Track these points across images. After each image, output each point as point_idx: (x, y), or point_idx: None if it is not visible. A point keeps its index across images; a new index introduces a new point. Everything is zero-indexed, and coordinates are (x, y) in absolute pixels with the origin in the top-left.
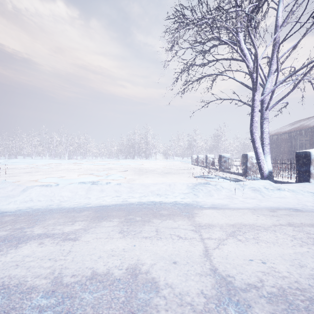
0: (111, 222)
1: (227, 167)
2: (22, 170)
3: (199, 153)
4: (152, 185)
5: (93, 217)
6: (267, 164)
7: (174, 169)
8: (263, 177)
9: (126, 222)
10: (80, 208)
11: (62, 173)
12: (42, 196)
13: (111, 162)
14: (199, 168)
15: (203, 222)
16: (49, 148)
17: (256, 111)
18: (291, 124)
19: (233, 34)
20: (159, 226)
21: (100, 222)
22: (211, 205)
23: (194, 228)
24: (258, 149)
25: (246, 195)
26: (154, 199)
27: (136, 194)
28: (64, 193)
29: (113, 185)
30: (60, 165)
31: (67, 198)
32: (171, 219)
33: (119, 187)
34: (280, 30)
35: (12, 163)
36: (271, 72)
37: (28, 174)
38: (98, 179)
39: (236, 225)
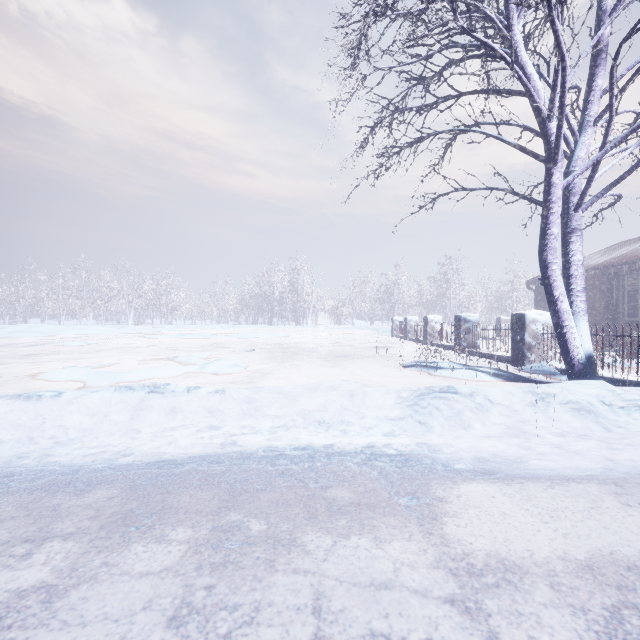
0: (161, 550)
1: (473, 342)
2: (25, 350)
3: (406, 312)
4: (306, 393)
5: (112, 518)
6: (581, 337)
7: (356, 346)
8: (573, 369)
9: (212, 548)
10: (93, 473)
11: (106, 358)
12: (9, 428)
13: (222, 330)
14: (411, 345)
15: (477, 545)
16: (94, 303)
17: (555, 211)
18: (608, 250)
19: (500, 28)
20: (325, 577)
21: (122, 549)
22: (474, 461)
23: (455, 586)
24: (561, 302)
25: (558, 423)
26: (310, 440)
27: (262, 419)
28: (70, 417)
29: (205, 395)
30: (111, 338)
31: (78, 434)
32: (365, 528)
33: (221, 399)
34: (614, 17)
35: (9, 334)
36: (587, 121)
37: (30, 359)
38: (182, 372)
39: (604, 571)
